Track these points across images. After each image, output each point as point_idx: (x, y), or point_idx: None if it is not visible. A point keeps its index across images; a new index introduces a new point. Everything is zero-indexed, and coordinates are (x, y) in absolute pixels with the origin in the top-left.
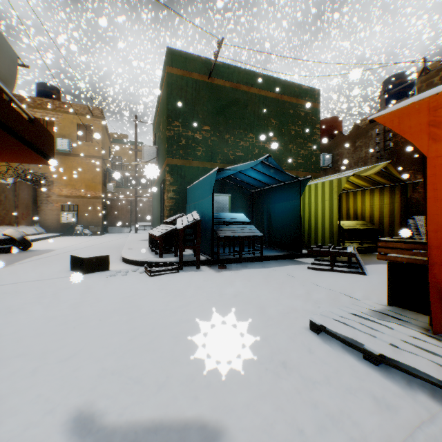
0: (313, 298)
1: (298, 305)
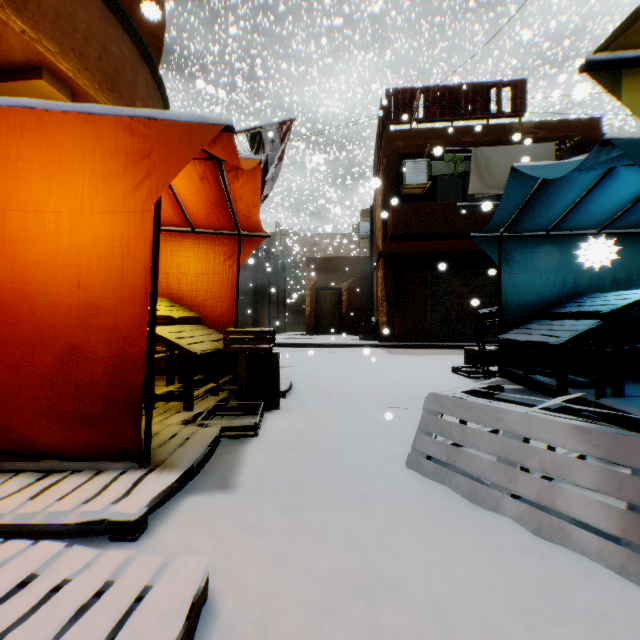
0: (333, 395)
1: (325, 389)
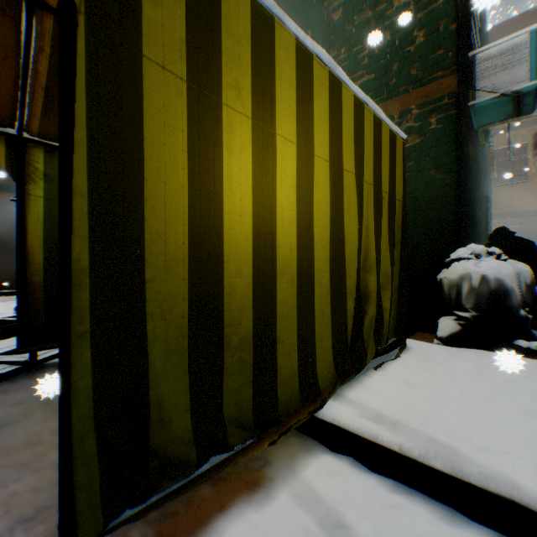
0: None
1: None
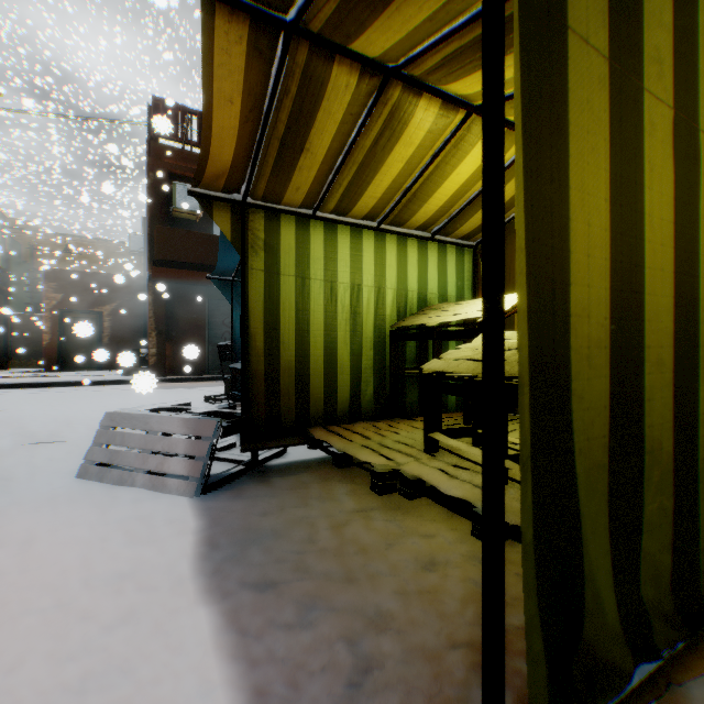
0: (39, 434)
1: (32, 430)
